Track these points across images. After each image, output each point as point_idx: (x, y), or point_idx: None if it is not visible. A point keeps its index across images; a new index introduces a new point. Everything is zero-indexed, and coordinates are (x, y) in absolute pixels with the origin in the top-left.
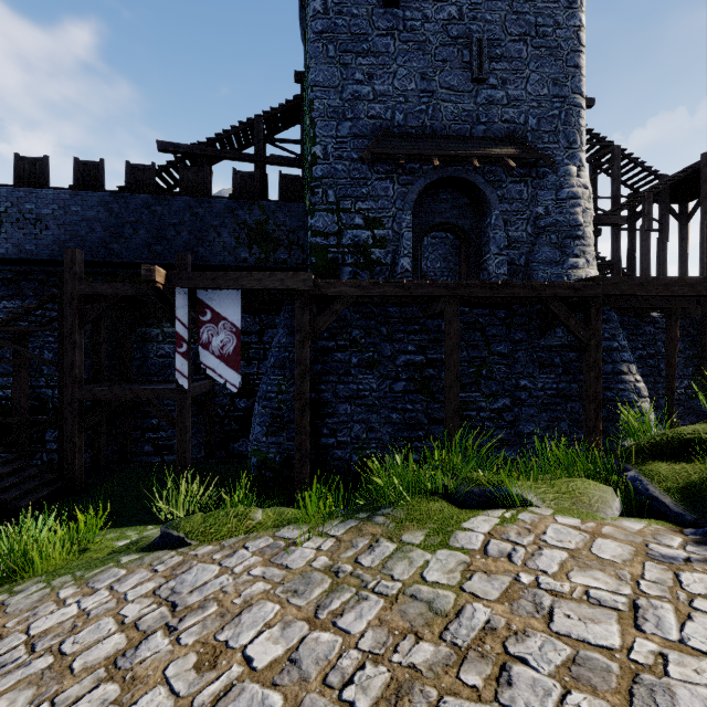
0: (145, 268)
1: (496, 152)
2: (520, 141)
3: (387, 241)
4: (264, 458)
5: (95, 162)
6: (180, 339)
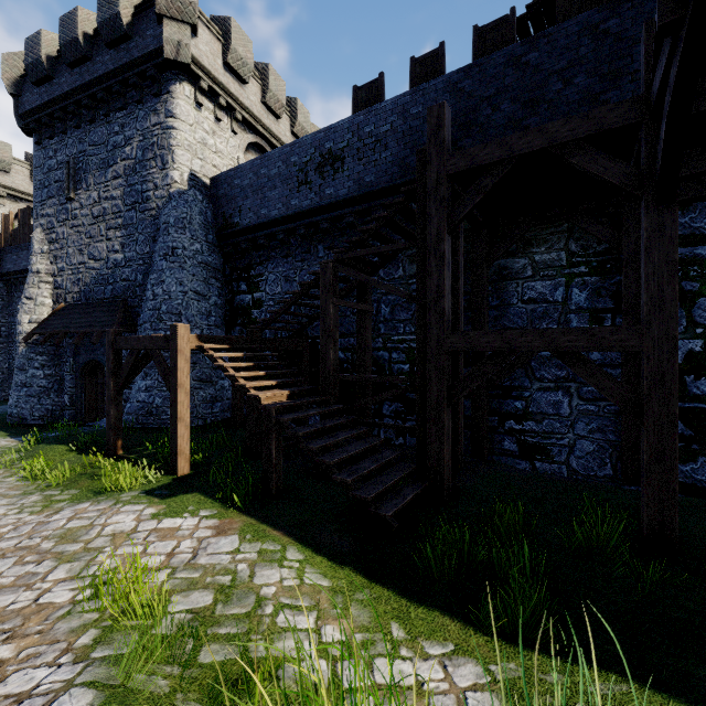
0: None
1: None
2: None
3: None
4: None
5: (433, 52)
6: None
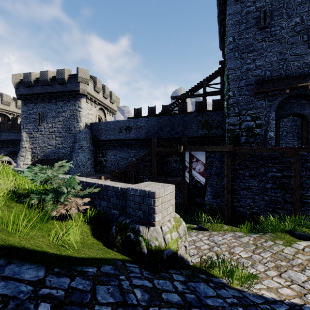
0: (178, 147)
1: None
2: None
3: (262, 125)
4: (211, 207)
5: (153, 107)
6: (186, 167)
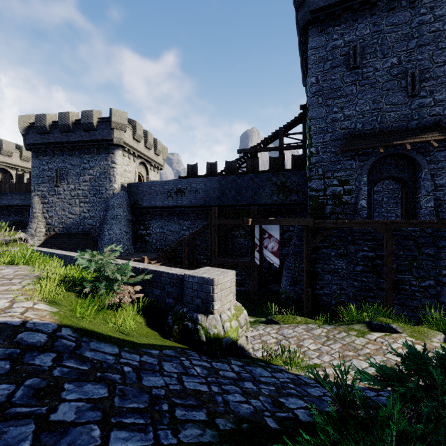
0: (246, 220)
1: (424, 138)
2: (443, 127)
3: (351, 191)
4: (288, 296)
5: (214, 163)
6: (256, 245)
